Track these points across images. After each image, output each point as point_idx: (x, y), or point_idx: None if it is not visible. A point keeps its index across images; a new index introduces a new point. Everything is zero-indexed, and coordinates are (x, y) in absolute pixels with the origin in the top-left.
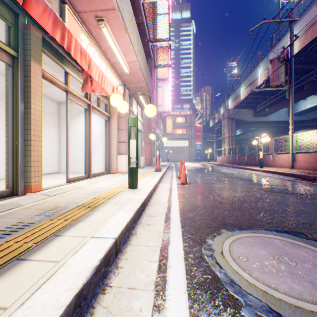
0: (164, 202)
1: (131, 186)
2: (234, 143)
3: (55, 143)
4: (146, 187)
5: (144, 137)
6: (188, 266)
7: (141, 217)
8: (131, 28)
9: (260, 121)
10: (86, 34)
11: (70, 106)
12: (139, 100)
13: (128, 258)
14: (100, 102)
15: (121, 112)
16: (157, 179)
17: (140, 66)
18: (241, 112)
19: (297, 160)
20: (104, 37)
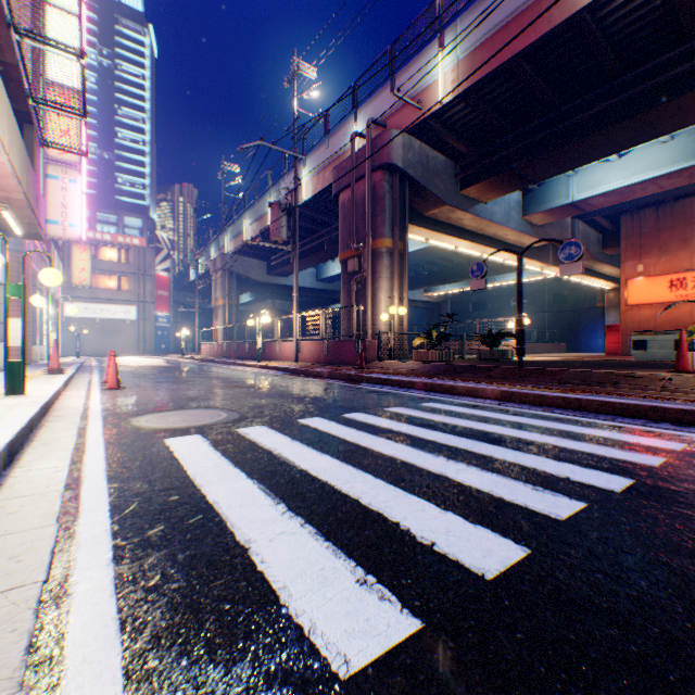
0: (79, 407)
1: (13, 392)
2: (236, 319)
3: None
4: (43, 392)
5: None
6: (107, 428)
7: (47, 418)
8: (1, 112)
9: (279, 283)
10: None
11: None
12: None
13: (46, 433)
14: None
15: None
16: (61, 384)
17: (16, 167)
18: (249, 263)
19: (303, 350)
20: None
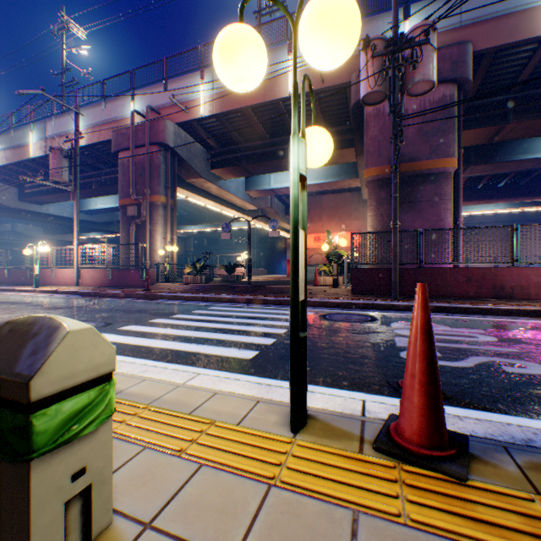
0: None
1: None
2: None
3: None
4: None
5: None
6: None
7: None
8: None
9: (34, 210)
10: None
11: None
12: None
13: None
14: None
15: None
16: None
17: None
18: None
19: (85, 276)
20: None
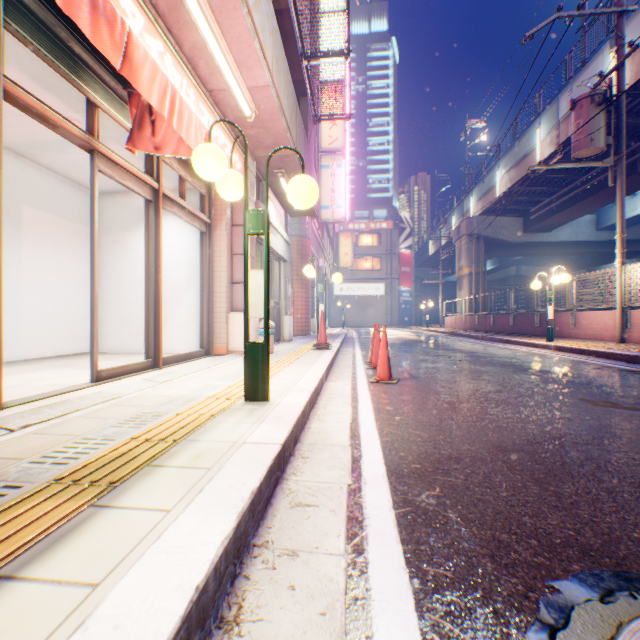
0: (339, 443)
1: (251, 396)
2: (482, 288)
3: (88, 285)
4: (291, 396)
5: (292, 274)
6: None
7: (269, 511)
8: None
9: (537, 241)
10: (139, 0)
11: (122, 202)
12: (280, 189)
13: None
14: (191, 192)
15: (238, 214)
16: (321, 371)
17: (281, 101)
18: (497, 222)
19: (634, 323)
20: (187, 13)
